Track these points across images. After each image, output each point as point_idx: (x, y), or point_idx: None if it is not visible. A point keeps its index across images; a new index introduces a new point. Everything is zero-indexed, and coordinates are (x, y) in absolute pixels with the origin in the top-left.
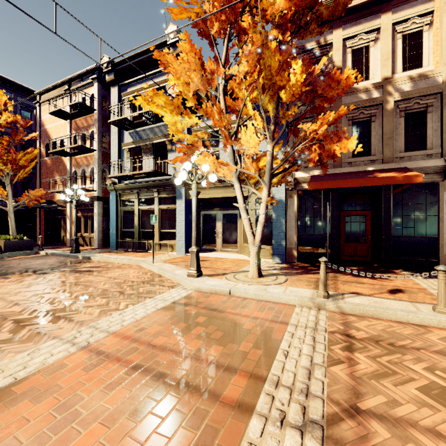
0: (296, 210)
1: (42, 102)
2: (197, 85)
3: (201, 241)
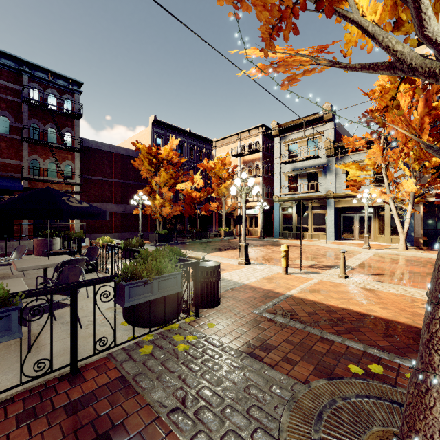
0: (422, 214)
1: (217, 146)
2: (379, 162)
3: (341, 233)
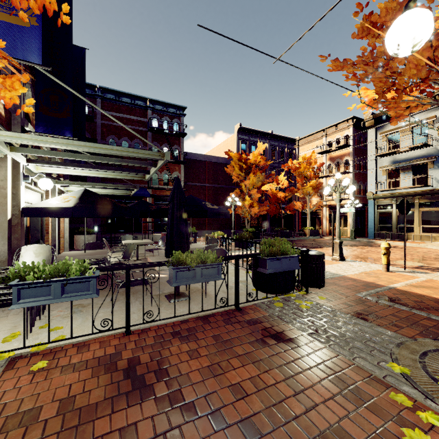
0: None
1: (300, 145)
2: None
3: None
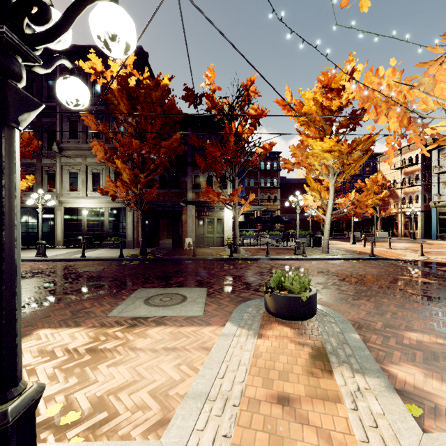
0: None
1: (380, 161)
2: None
3: None
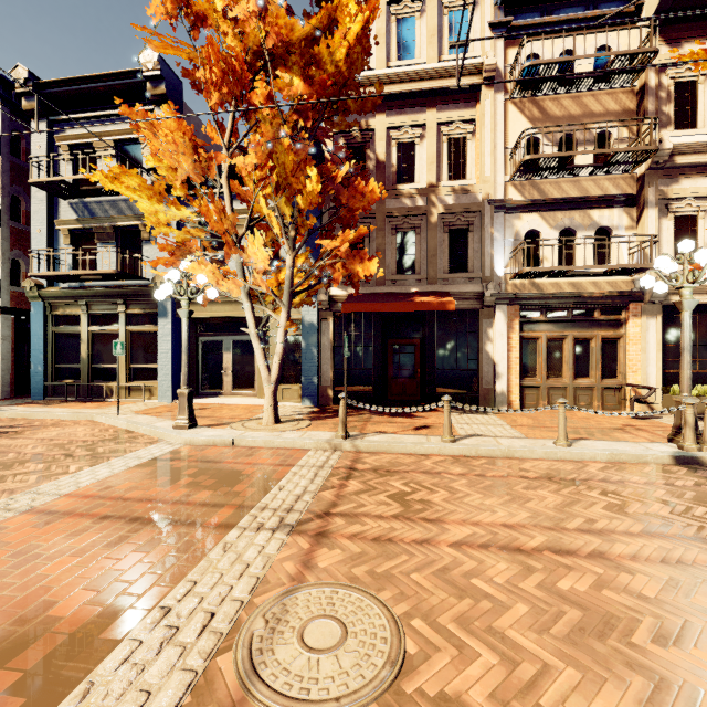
0: (332, 338)
1: None
2: (188, 172)
3: (200, 381)
